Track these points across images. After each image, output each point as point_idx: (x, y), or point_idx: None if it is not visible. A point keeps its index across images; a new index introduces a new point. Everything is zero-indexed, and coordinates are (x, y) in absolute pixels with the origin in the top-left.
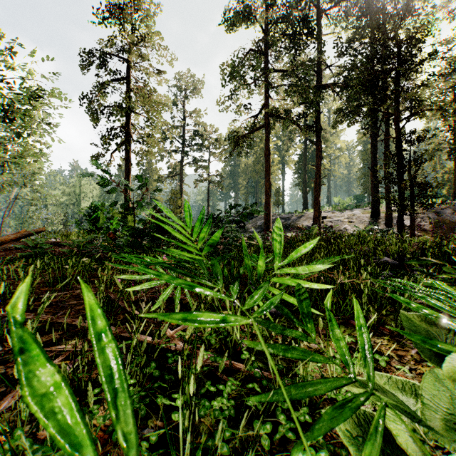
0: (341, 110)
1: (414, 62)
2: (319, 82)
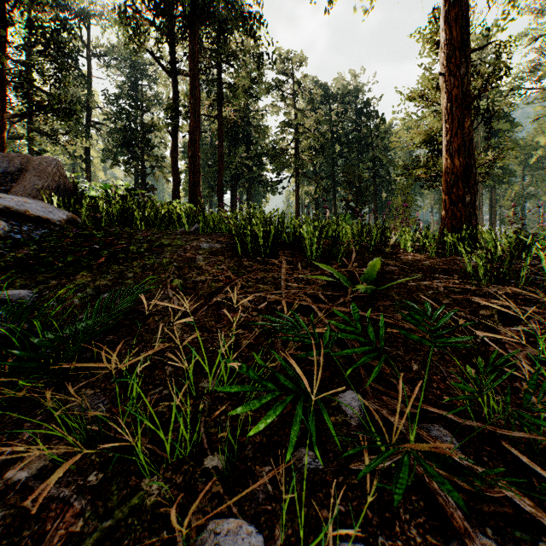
0: (109, 149)
1: (148, 144)
2: (89, 118)
